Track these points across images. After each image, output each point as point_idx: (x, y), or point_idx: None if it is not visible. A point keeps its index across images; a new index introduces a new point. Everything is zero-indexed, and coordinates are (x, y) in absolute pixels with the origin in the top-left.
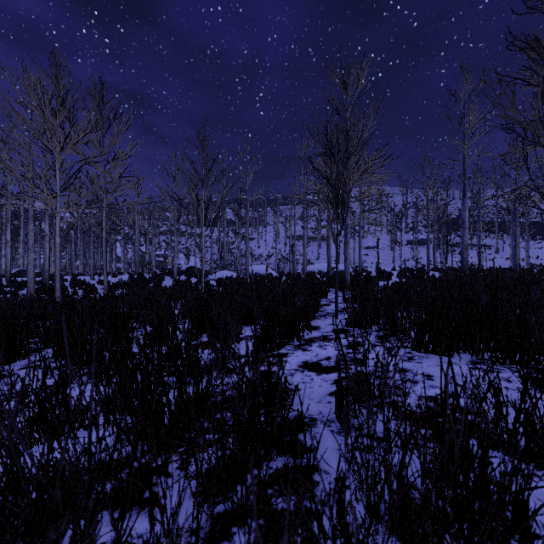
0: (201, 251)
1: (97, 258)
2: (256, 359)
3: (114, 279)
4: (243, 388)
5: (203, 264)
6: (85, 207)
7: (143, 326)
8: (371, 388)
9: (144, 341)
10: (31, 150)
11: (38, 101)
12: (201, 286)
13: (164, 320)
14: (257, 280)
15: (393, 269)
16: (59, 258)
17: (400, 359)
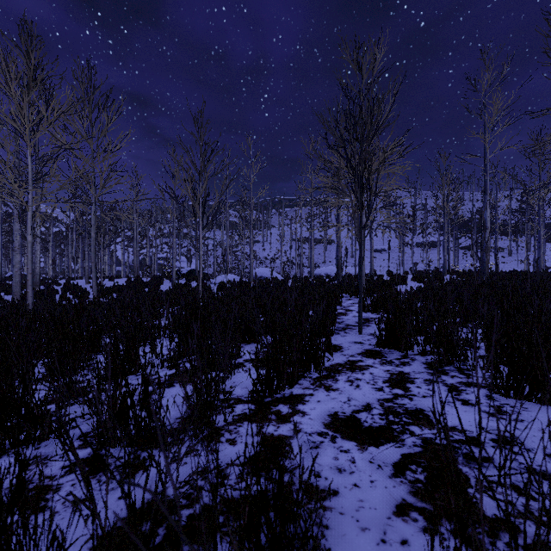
0: (199, 251)
1: (98, 261)
2: (257, 408)
3: (110, 283)
4: (232, 483)
5: (200, 267)
6: (65, 202)
7: (101, 351)
8: (471, 491)
9: (102, 370)
10: (16, 144)
11: (2, 73)
12: (199, 291)
13: (137, 339)
14: (261, 285)
15: (405, 273)
16: (30, 259)
17: (484, 411)
